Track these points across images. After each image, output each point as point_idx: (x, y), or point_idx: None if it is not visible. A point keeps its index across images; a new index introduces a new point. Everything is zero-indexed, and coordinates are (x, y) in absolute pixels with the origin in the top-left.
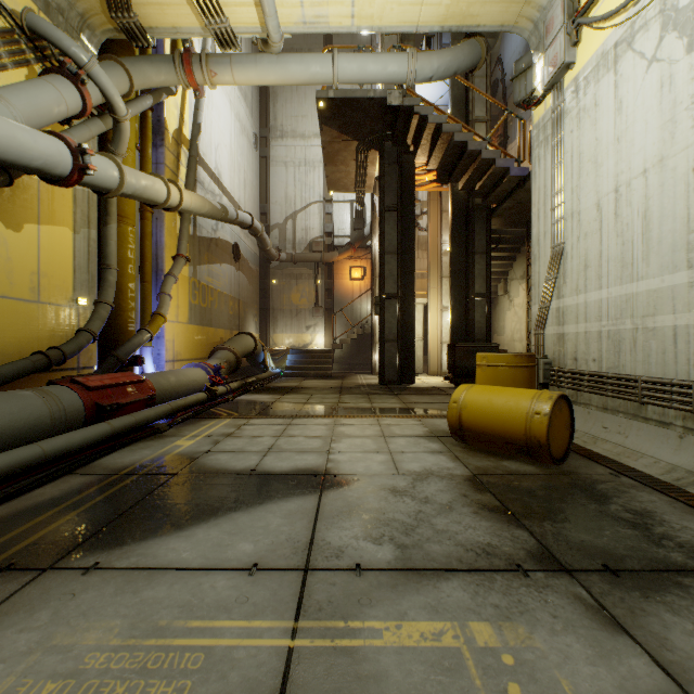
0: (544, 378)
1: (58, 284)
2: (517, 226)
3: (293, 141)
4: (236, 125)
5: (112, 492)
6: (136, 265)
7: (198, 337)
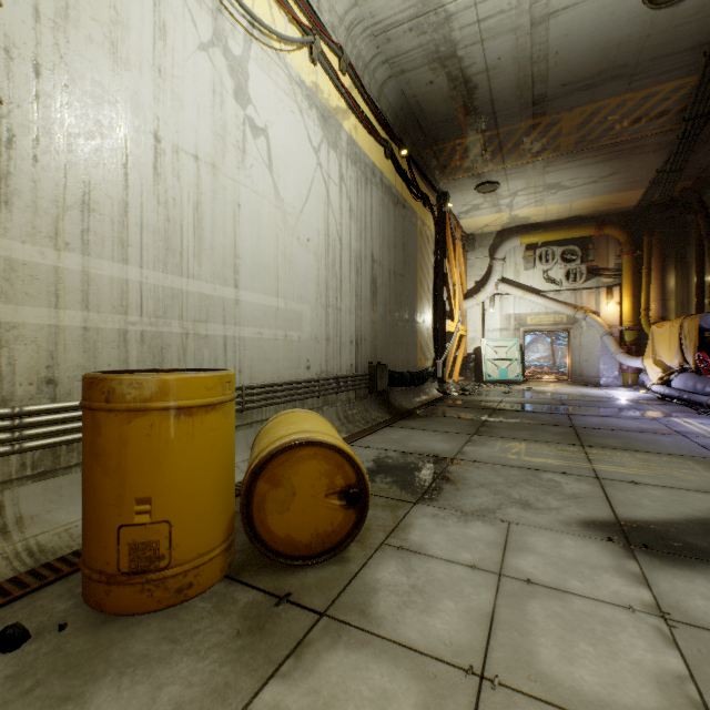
0: None
1: None
2: None
3: None
4: None
5: None
6: None
7: None
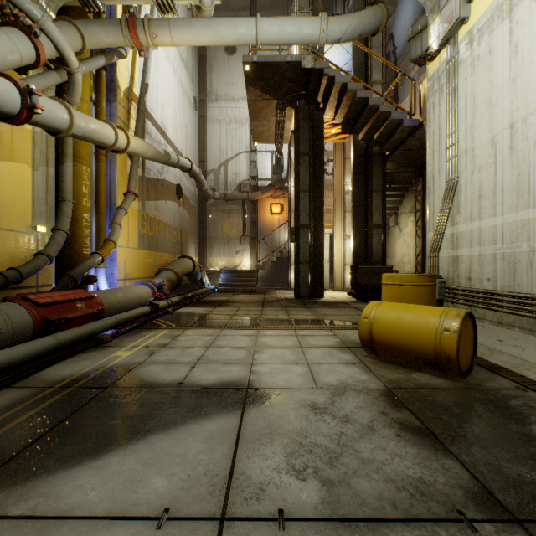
0: (440, 295)
1: (17, 213)
2: (407, 169)
3: (225, 103)
4: (179, 89)
5: (40, 409)
6: (91, 199)
7: (147, 260)
